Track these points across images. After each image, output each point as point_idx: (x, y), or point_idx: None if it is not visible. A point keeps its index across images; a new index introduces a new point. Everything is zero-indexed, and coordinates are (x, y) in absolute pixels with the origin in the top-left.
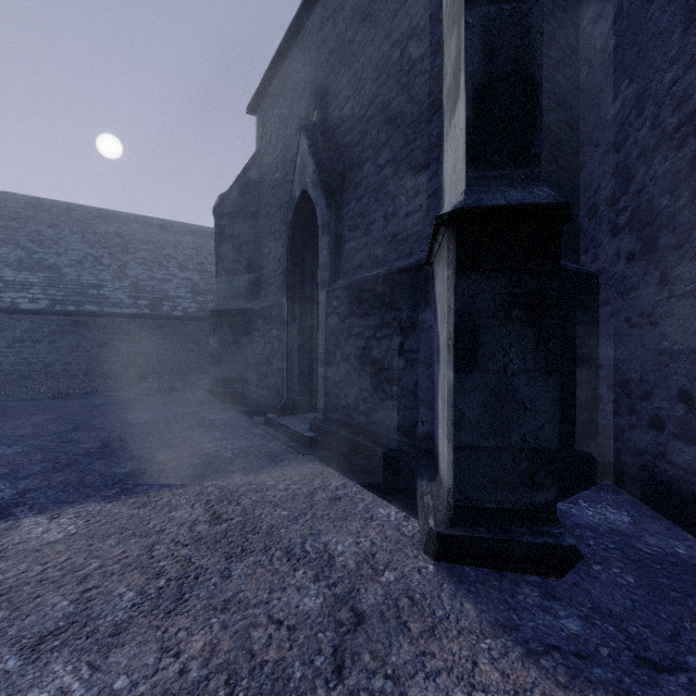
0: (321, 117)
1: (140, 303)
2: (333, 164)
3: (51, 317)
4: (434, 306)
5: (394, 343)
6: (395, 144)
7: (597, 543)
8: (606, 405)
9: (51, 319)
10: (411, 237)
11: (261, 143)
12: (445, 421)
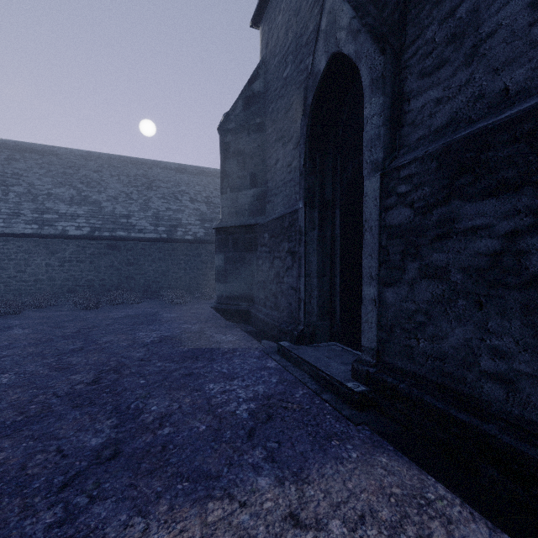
0: None
1: (159, 230)
2: (381, 0)
3: (91, 241)
4: None
5: None
6: None
7: None
8: None
9: (91, 243)
10: None
11: (266, 50)
12: None
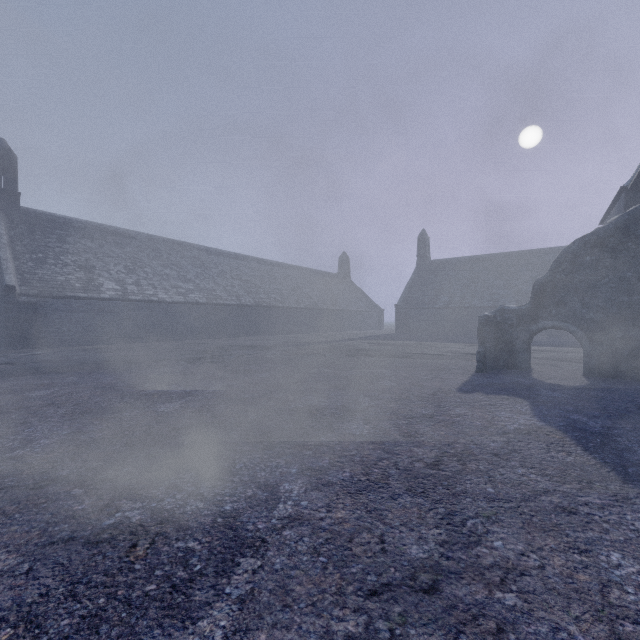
0: None
1: None
2: None
3: None
4: None
5: None
6: None
7: None
8: None
9: None
10: None
11: None
12: None
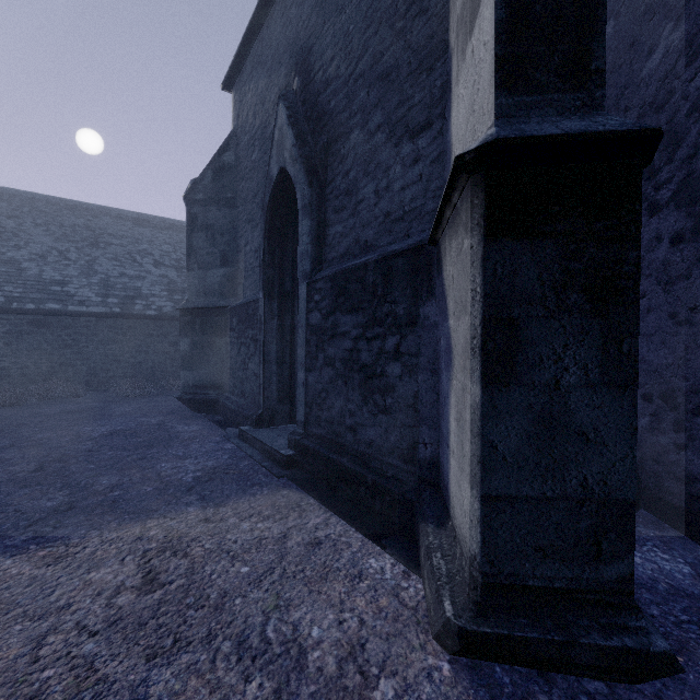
0: (302, 84)
1: (110, 302)
2: (315, 137)
3: (7, 315)
4: (441, 295)
5: (388, 344)
6: (388, 103)
7: (663, 612)
8: (640, 418)
9: (7, 318)
10: (409, 215)
11: (238, 121)
12: (465, 455)
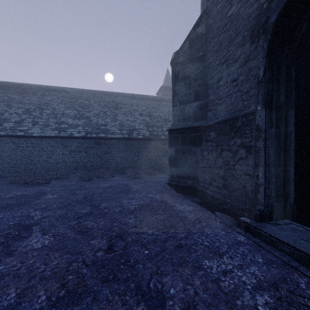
0: None
1: (123, 132)
2: None
3: (86, 140)
4: None
5: None
6: None
7: None
8: None
9: (86, 141)
10: None
11: (207, 3)
12: None
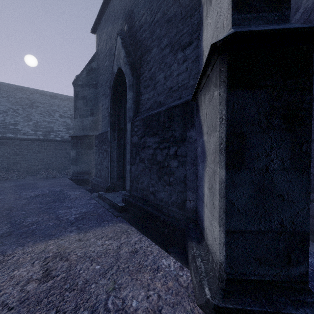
0: (128, 28)
1: (38, 133)
2: (135, 52)
3: None
4: (198, 125)
5: (171, 151)
6: (171, 34)
7: (312, 286)
8: None
9: None
10: (181, 87)
11: (98, 48)
12: (215, 207)
